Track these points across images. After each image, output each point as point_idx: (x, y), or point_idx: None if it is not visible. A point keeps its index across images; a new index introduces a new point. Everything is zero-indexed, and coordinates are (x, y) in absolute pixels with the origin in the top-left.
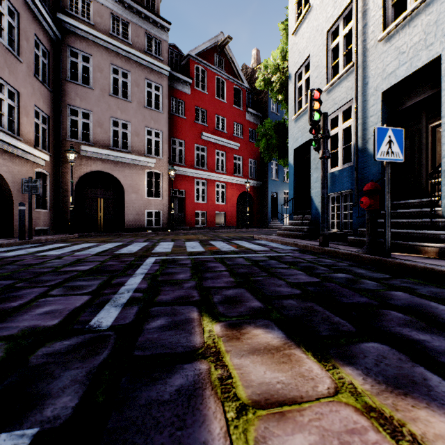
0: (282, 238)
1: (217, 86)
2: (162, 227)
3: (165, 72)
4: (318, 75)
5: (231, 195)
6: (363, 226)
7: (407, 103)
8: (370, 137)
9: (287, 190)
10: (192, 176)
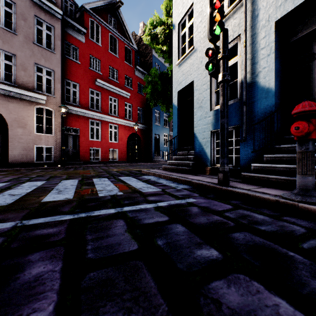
0: (169, 172)
1: (111, 45)
2: (54, 162)
3: (58, 15)
4: (202, 19)
5: (122, 135)
6: (259, 161)
7: (304, 32)
8: (261, 70)
9: (166, 133)
10: (87, 117)
